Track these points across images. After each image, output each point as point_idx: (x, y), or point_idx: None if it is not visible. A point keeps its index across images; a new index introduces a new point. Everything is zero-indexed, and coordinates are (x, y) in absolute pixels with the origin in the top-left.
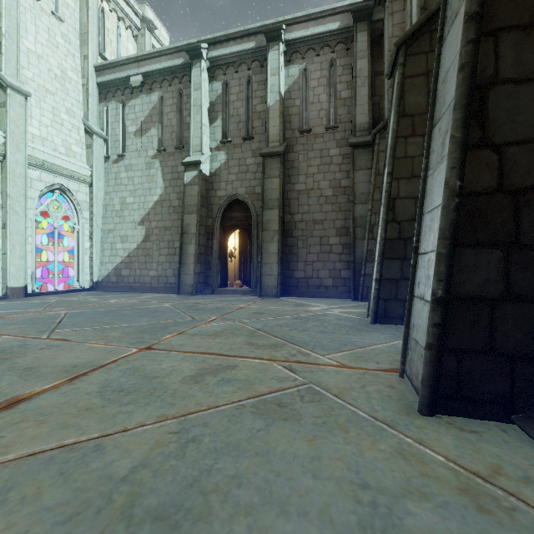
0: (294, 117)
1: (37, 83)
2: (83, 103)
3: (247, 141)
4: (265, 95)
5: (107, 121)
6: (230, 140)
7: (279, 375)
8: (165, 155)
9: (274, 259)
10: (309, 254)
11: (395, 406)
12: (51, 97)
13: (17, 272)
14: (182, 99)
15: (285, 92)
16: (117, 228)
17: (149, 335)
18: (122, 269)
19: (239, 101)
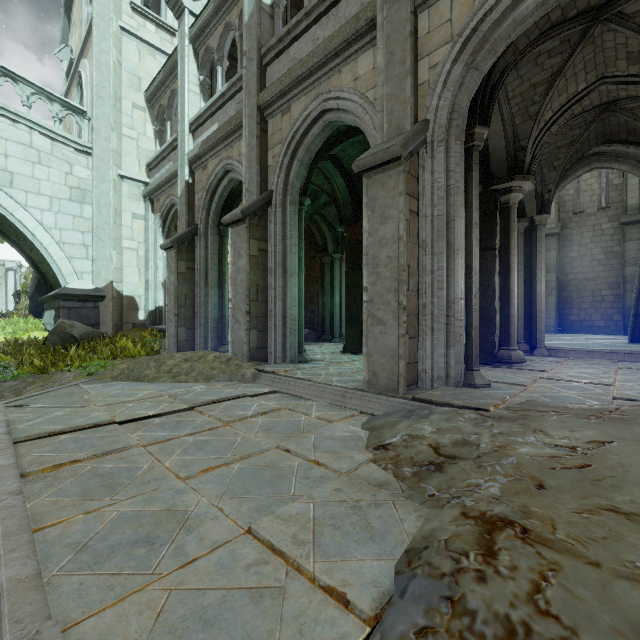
0: (567, 203)
1: None
2: None
3: None
4: None
5: None
6: None
7: (579, 341)
8: None
9: (552, 307)
10: (582, 303)
11: (620, 343)
12: None
13: None
14: None
15: None
16: None
17: None
18: None
19: None
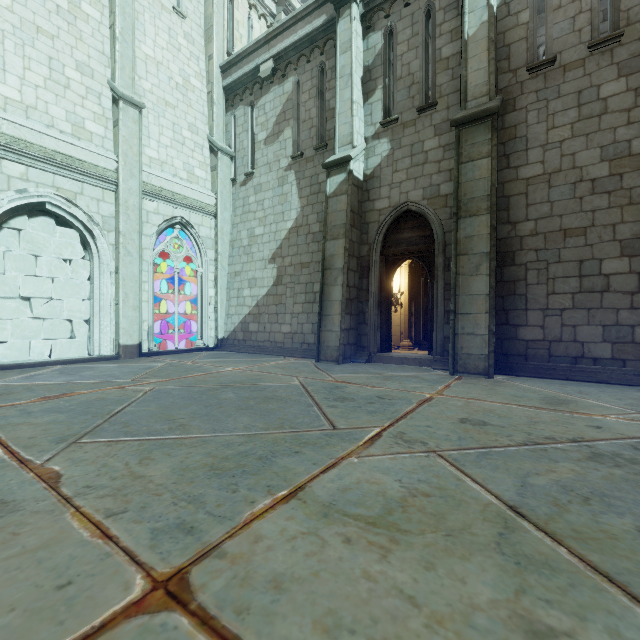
0: (516, 46)
1: (156, 96)
2: (207, 116)
3: (425, 112)
4: (458, 25)
5: (234, 134)
6: (396, 117)
7: None
8: (302, 162)
9: (480, 305)
10: (552, 296)
11: None
12: (171, 111)
13: (130, 326)
14: (324, 76)
15: (498, 6)
16: (244, 269)
17: (220, 492)
18: (249, 322)
19: (410, 51)
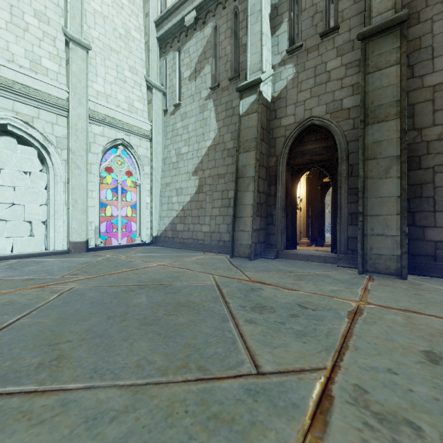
0: None
1: (103, 43)
2: (145, 61)
3: (327, 37)
4: None
5: (166, 75)
6: (301, 44)
7: None
8: (219, 92)
9: (390, 207)
10: None
11: None
12: (115, 55)
13: (79, 226)
14: (237, 18)
15: None
16: (173, 181)
17: None
18: (177, 223)
19: None
